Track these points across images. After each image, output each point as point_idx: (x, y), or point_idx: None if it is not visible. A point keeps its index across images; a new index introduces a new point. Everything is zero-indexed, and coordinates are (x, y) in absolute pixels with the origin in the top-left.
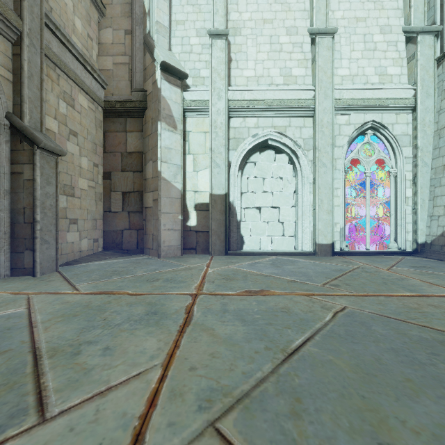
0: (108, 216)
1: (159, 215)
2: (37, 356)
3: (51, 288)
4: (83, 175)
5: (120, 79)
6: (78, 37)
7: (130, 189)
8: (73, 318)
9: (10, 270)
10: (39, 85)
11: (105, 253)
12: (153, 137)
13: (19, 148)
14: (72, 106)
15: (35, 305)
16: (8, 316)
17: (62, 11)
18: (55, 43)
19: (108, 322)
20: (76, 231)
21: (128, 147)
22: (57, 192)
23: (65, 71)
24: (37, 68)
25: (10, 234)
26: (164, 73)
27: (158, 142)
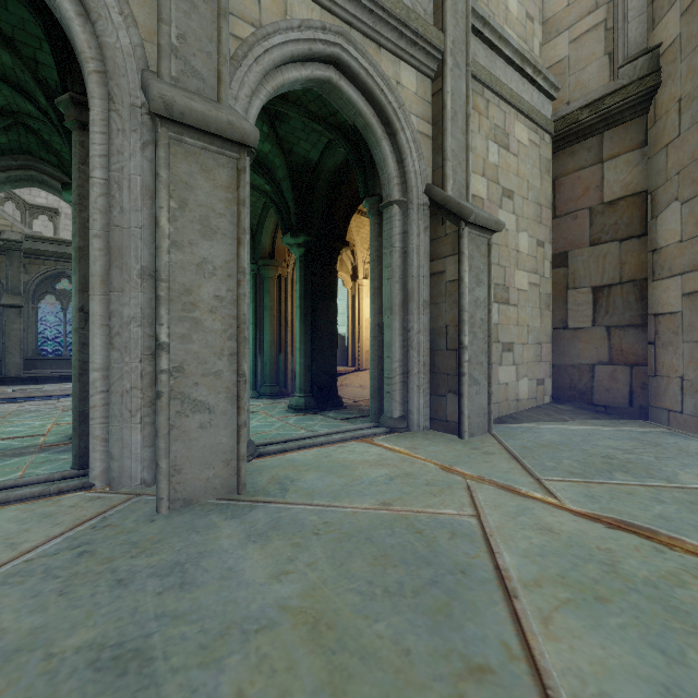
0: (561, 337)
1: None
2: None
3: (497, 472)
4: (521, 265)
5: (585, 64)
6: (512, 27)
7: (611, 279)
8: (599, 610)
9: (429, 420)
10: (463, 127)
11: (557, 407)
12: (683, 142)
13: (439, 234)
14: (505, 148)
15: (486, 513)
16: (451, 528)
17: None
18: (482, 52)
19: None
20: (511, 364)
21: (605, 193)
22: (489, 297)
23: (497, 90)
24: (461, 100)
25: (429, 367)
26: None
27: None
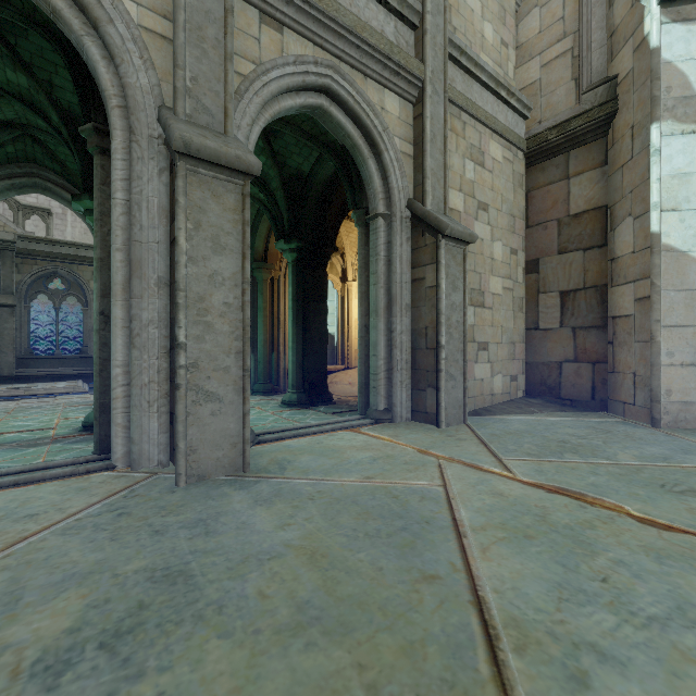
0: (533, 337)
1: (655, 332)
2: (489, 627)
3: (465, 454)
4: (496, 271)
5: (554, 87)
6: (488, 53)
7: (576, 284)
8: (526, 543)
9: (411, 412)
10: (442, 148)
11: (529, 401)
12: (635, 165)
13: (420, 245)
14: (481, 165)
15: (451, 483)
16: (421, 494)
17: (468, 25)
18: (459, 78)
19: (619, 595)
20: (486, 361)
21: (571, 206)
22: (464, 302)
23: (472, 113)
24: (439, 123)
25: (411, 364)
26: (668, 7)
27: (651, 169)
